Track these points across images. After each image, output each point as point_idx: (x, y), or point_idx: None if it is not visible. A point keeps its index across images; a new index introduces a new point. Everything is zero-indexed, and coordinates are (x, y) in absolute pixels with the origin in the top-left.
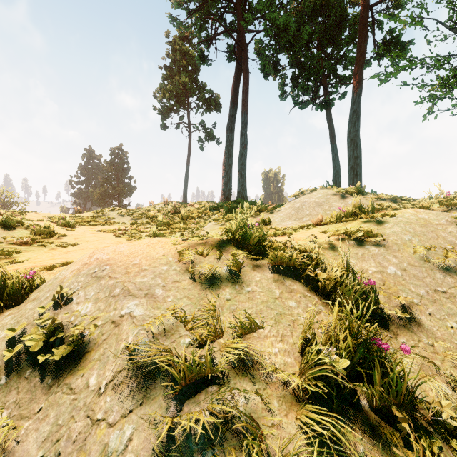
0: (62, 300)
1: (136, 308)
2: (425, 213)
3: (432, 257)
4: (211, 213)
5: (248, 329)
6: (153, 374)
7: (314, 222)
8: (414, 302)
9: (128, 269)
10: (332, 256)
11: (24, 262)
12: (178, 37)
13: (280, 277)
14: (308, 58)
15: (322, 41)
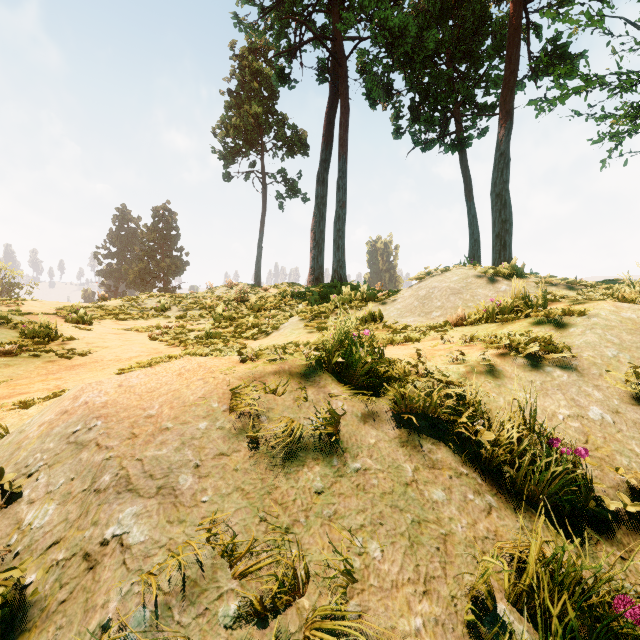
0: (6, 491)
1: (136, 523)
2: (631, 309)
3: None
4: (294, 301)
5: (359, 569)
6: None
7: (451, 320)
8: None
9: (136, 428)
10: (493, 388)
11: None
12: (247, 49)
13: (411, 435)
14: (435, 78)
15: (454, 54)
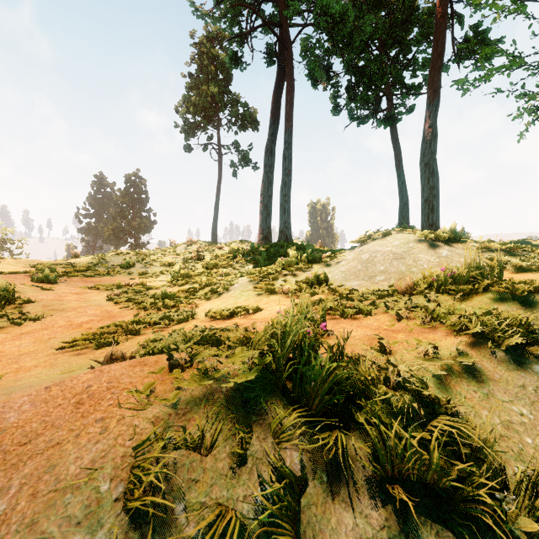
0: None
1: None
2: None
3: None
4: (245, 260)
5: None
6: None
7: (399, 289)
8: None
9: None
10: (481, 400)
11: None
12: (205, 38)
13: (402, 517)
14: (369, 61)
15: (386, 40)
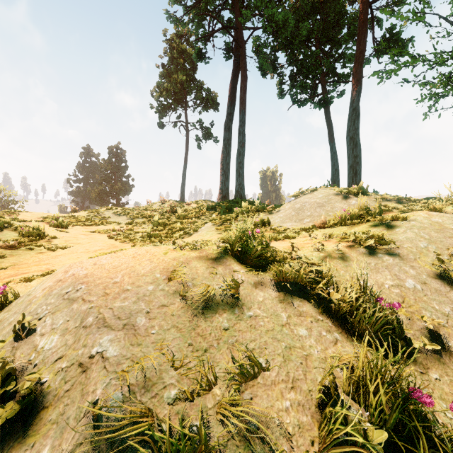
0: (25, 328)
1: (111, 345)
2: (438, 216)
3: (452, 267)
4: (209, 212)
5: (251, 373)
6: (124, 451)
7: (317, 224)
8: (440, 323)
9: (107, 289)
10: (342, 267)
11: (7, 268)
12: (175, 35)
13: (286, 296)
14: (307, 56)
15: (320, 39)
